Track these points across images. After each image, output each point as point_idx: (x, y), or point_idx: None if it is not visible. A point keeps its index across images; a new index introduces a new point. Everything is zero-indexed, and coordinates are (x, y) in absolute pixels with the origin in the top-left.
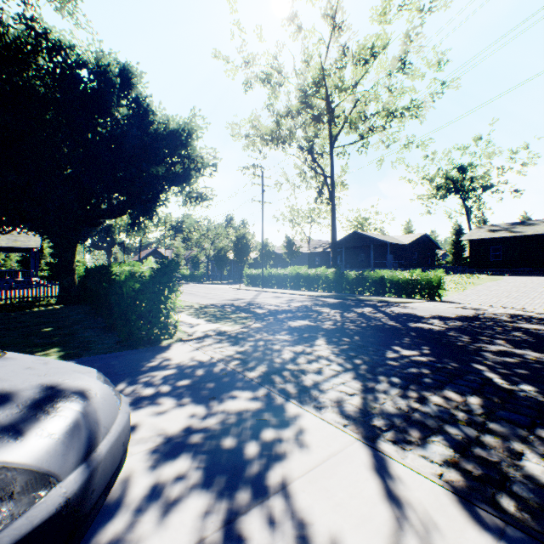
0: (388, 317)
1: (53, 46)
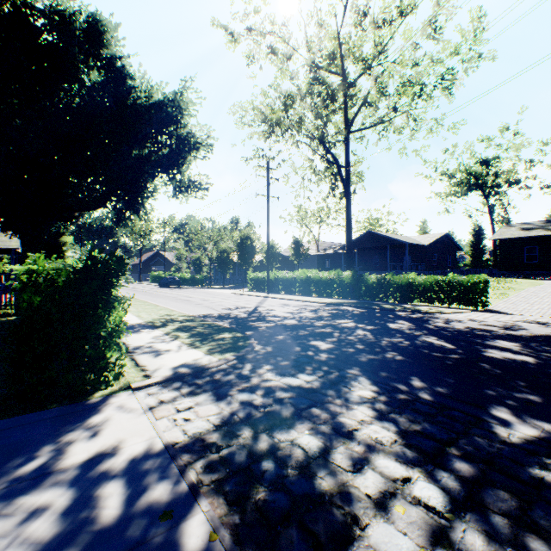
0: (439, 337)
1: None
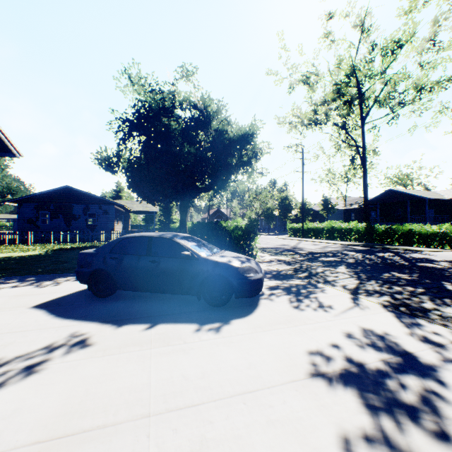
0: (403, 259)
1: (181, 101)
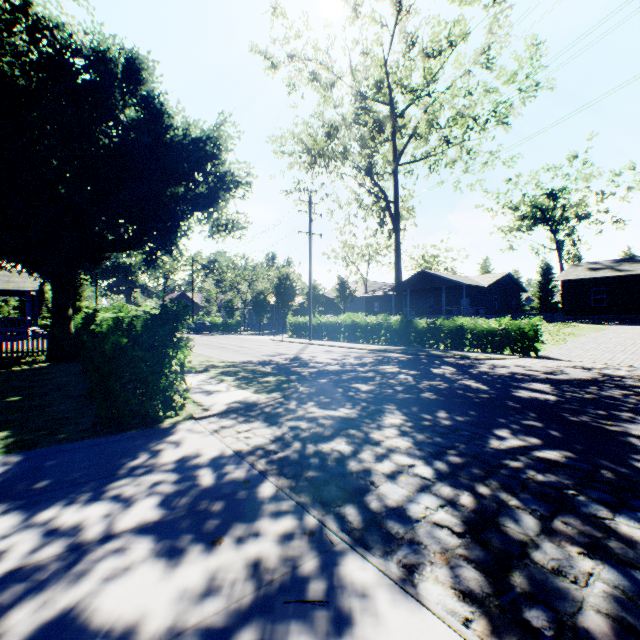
0: (478, 380)
1: (37, 25)
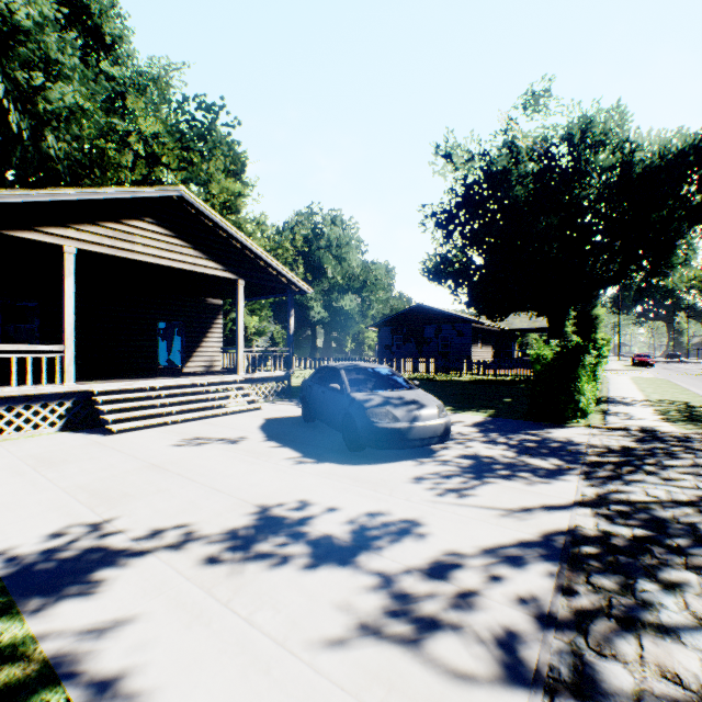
0: None
1: (530, 146)
